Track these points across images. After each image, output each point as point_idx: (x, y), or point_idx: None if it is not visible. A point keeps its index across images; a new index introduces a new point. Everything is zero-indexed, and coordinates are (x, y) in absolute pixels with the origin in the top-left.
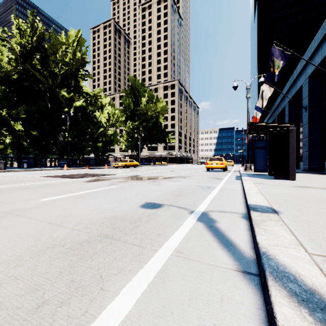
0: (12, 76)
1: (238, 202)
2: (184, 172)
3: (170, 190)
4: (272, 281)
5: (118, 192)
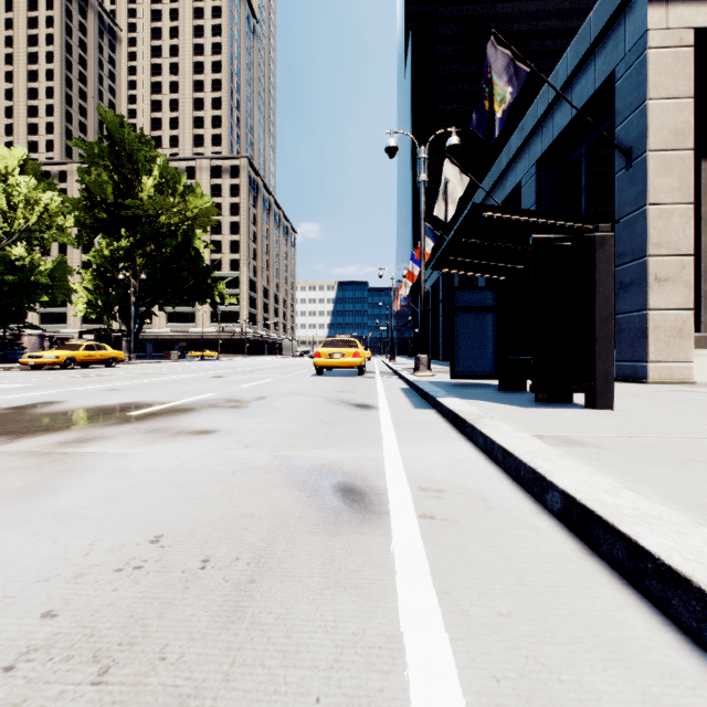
0: None
1: None
2: (252, 382)
3: (3, 626)
4: None
5: None
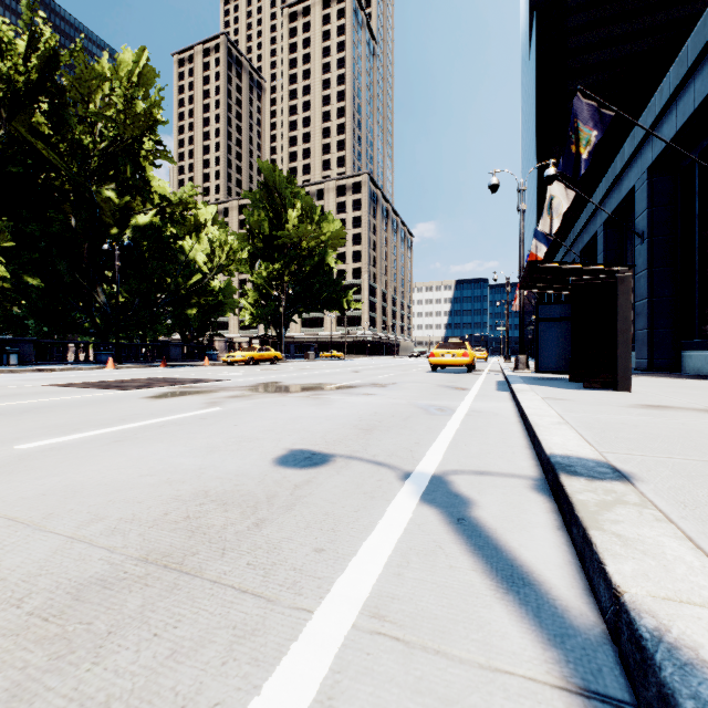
0: None
1: (516, 448)
2: (383, 375)
3: (352, 418)
4: None
5: (225, 423)
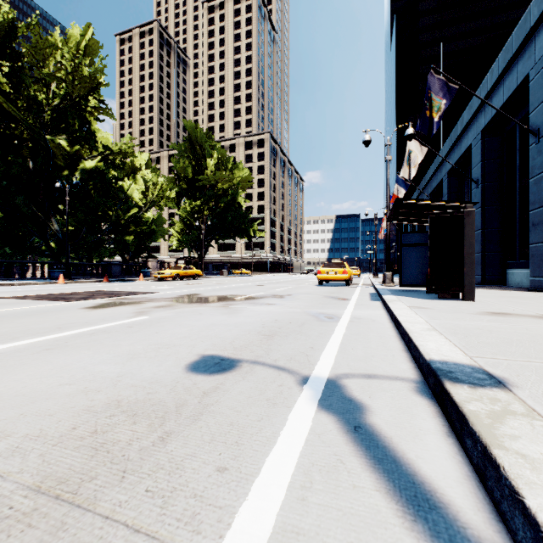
0: None
1: (394, 351)
2: (281, 288)
3: (256, 324)
4: None
5: (148, 330)
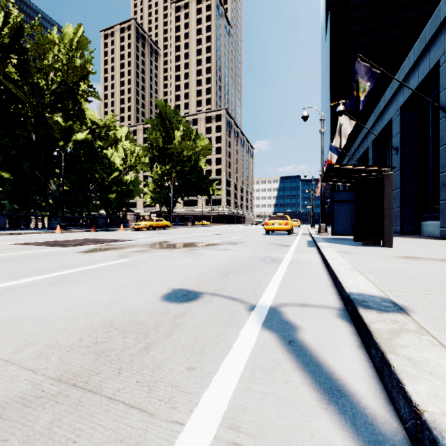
0: None
1: (324, 286)
2: (235, 236)
3: (215, 265)
4: None
5: (130, 270)
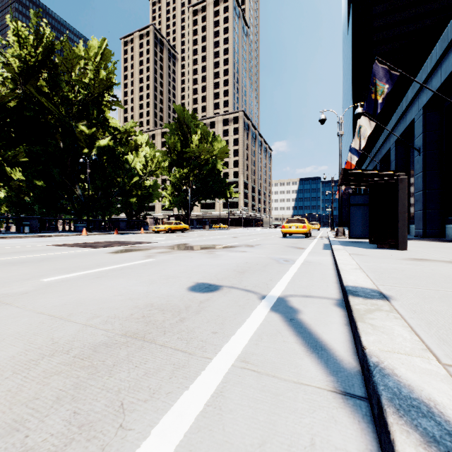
0: (9, 102)
1: (329, 283)
2: (252, 239)
3: (232, 265)
4: (394, 416)
5: (158, 267)
